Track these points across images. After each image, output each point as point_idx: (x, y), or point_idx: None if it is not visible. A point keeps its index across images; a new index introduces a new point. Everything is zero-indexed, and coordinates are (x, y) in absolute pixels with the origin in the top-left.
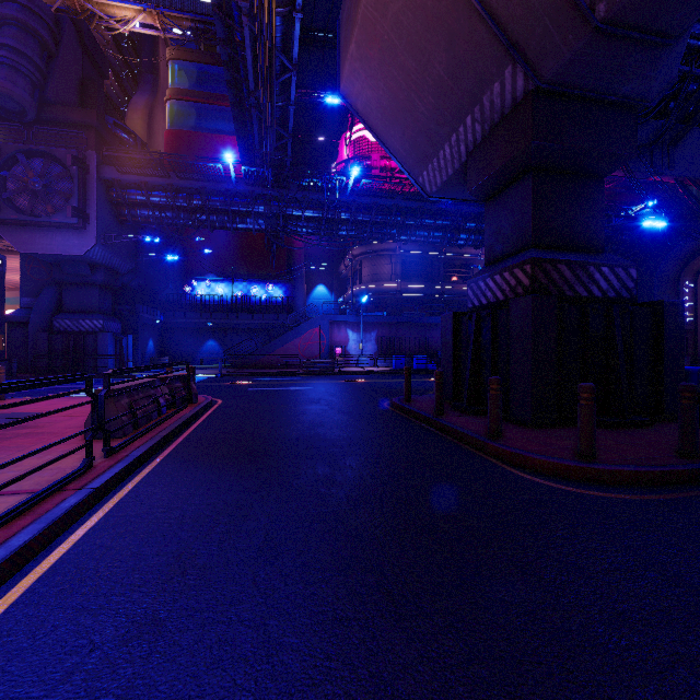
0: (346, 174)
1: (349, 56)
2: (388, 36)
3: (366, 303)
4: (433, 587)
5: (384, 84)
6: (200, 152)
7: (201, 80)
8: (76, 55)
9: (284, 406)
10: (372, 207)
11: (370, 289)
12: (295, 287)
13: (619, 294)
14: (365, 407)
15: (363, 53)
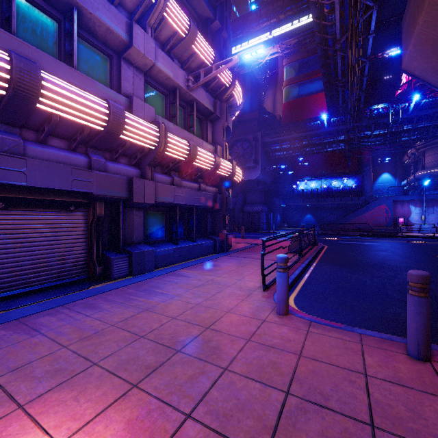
0: (408, 91)
1: (408, 52)
2: (437, 37)
3: (430, 183)
4: (435, 300)
5: (436, 59)
6: (301, 109)
7: (301, 68)
8: (249, 88)
9: (363, 251)
10: (433, 114)
11: (433, 172)
12: (364, 177)
13: None
14: (420, 256)
15: (418, 48)
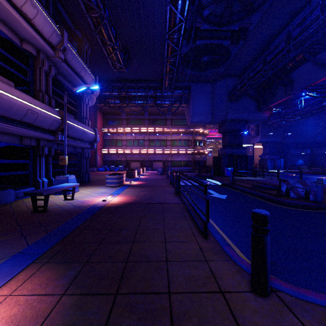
0: None
1: None
2: None
3: None
4: None
5: None
6: None
7: None
8: None
9: None
10: None
11: None
12: None
13: (224, 154)
14: None
15: None
